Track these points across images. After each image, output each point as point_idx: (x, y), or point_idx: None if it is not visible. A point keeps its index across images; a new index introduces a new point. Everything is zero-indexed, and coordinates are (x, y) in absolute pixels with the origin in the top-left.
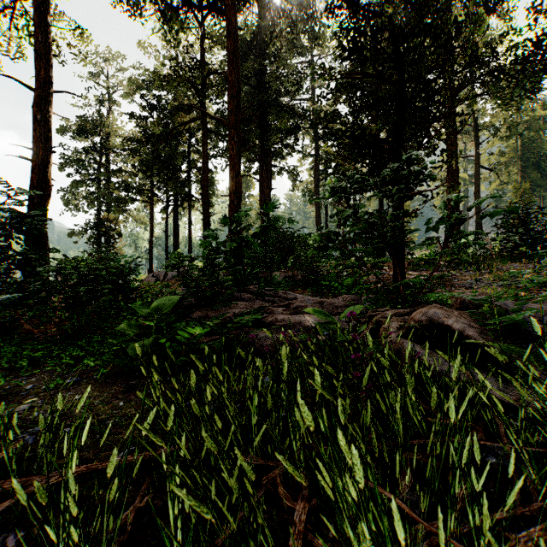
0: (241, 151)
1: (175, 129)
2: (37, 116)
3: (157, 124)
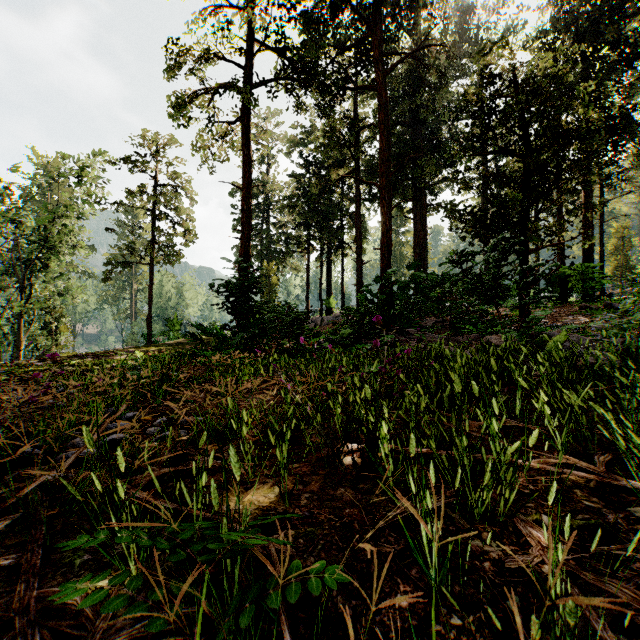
0: (391, 208)
1: (329, 179)
2: (243, 207)
3: (316, 184)
